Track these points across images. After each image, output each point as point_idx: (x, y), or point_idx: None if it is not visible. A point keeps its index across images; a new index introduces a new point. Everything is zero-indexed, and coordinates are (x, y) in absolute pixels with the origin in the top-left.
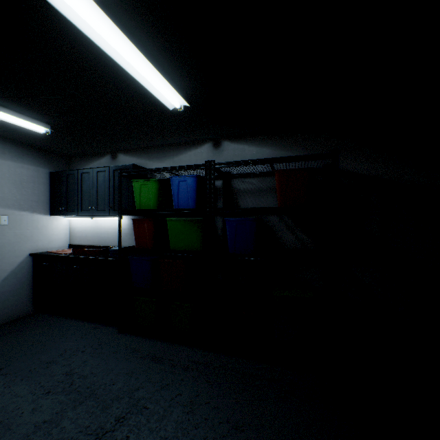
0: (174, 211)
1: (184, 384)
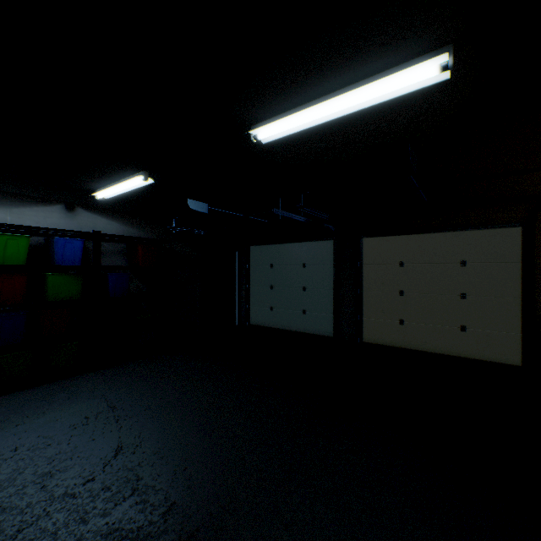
0: (61, 267)
1: (111, 379)
